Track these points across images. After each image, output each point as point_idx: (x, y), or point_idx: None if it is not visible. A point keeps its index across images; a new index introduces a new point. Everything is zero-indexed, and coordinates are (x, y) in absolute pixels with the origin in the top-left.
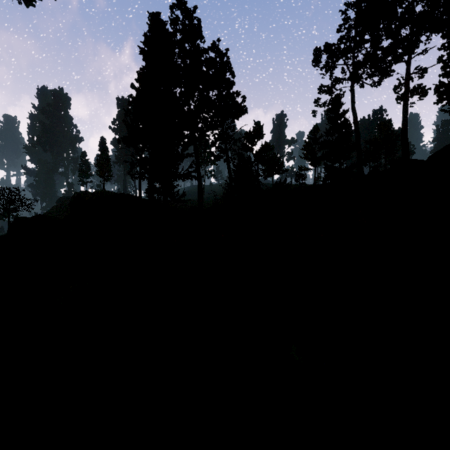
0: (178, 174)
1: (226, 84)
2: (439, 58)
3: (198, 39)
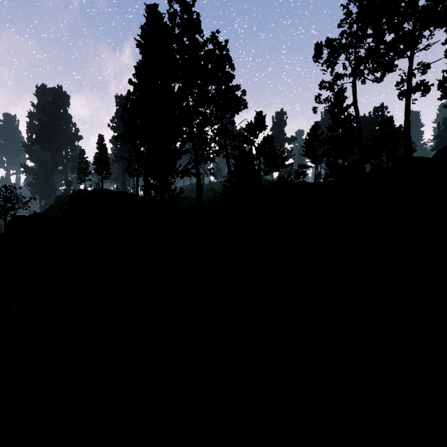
0: (175, 170)
1: (226, 77)
2: (446, 50)
3: (197, 33)
